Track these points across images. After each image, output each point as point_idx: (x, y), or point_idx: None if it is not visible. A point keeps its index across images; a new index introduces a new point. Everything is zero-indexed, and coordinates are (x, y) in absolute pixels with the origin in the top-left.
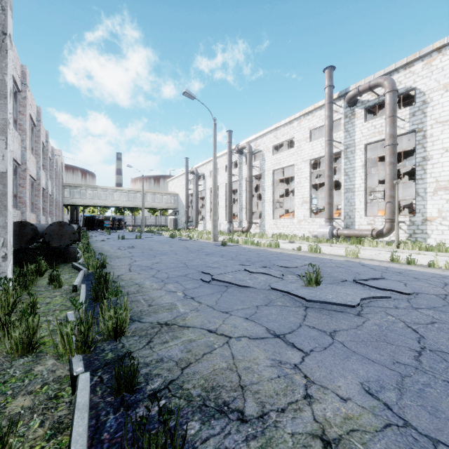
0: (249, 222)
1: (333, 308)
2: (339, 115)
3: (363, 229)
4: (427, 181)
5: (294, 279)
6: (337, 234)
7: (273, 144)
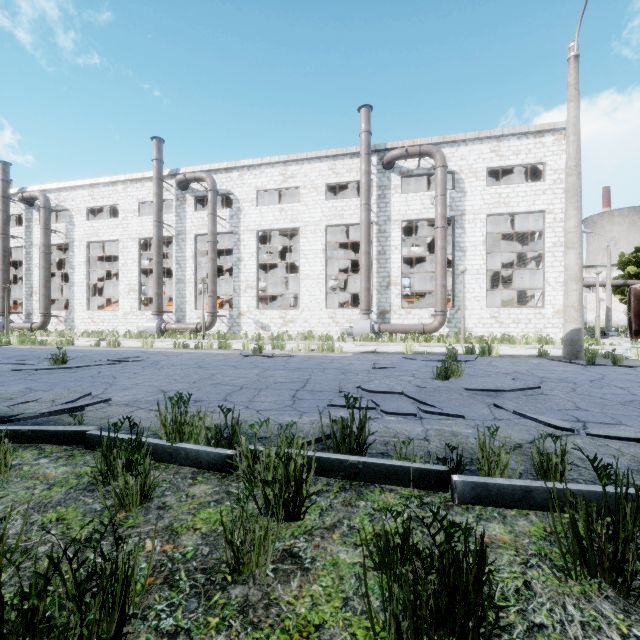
0: (45, 314)
1: (58, 372)
2: (171, 195)
3: (193, 322)
4: (241, 279)
5: (49, 364)
6: (166, 329)
7: (88, 206)
